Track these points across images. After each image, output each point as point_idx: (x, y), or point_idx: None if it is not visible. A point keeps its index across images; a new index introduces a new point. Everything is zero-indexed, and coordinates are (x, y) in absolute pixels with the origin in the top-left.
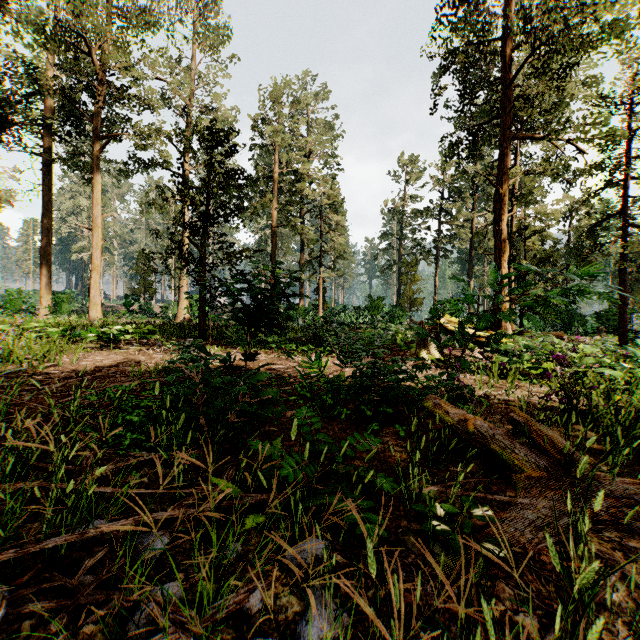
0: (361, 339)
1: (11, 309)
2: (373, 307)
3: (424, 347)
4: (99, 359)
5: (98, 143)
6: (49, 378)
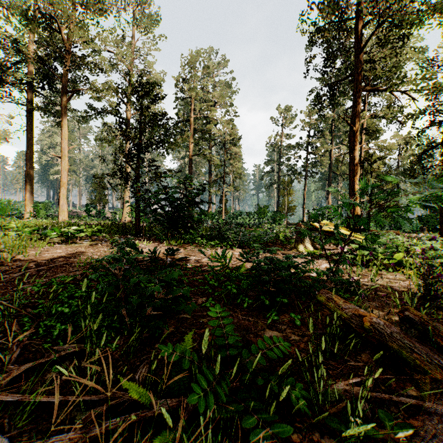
0: (254, 236)
1: (3, 214)
2: (260, 212)
3: (301, 242)
4: (58, 252)
5: (65, 96)
6: (13, 268)
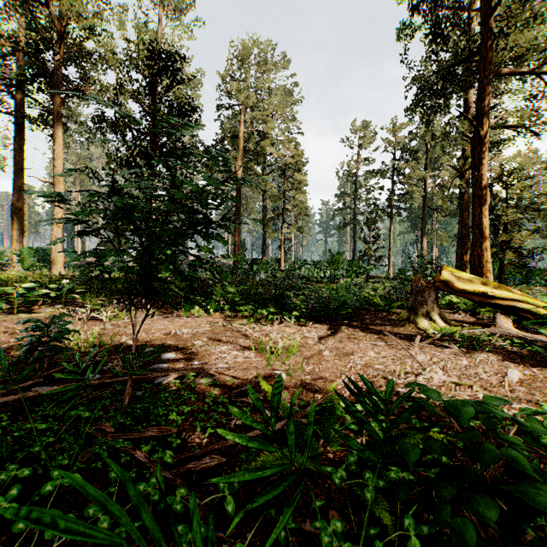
0: (337, 300)
1: None
2: (333, 261)
3: (421, 311)
4: None
5: (60, 97)
6: None
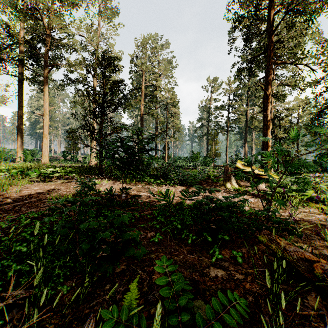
0: (191, 176)
1: None
2: (194, 157)
3: (228, 181)
4: (35, 189)
5: (46, 69)
6: None
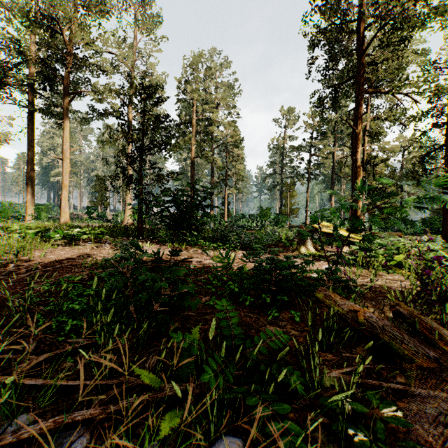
0: (256, 238)
1: (4, 216)
2: (263, 215)
3: (303, 244)
4: (62, 253)
5: (67, 98)
6: (20, 269)
